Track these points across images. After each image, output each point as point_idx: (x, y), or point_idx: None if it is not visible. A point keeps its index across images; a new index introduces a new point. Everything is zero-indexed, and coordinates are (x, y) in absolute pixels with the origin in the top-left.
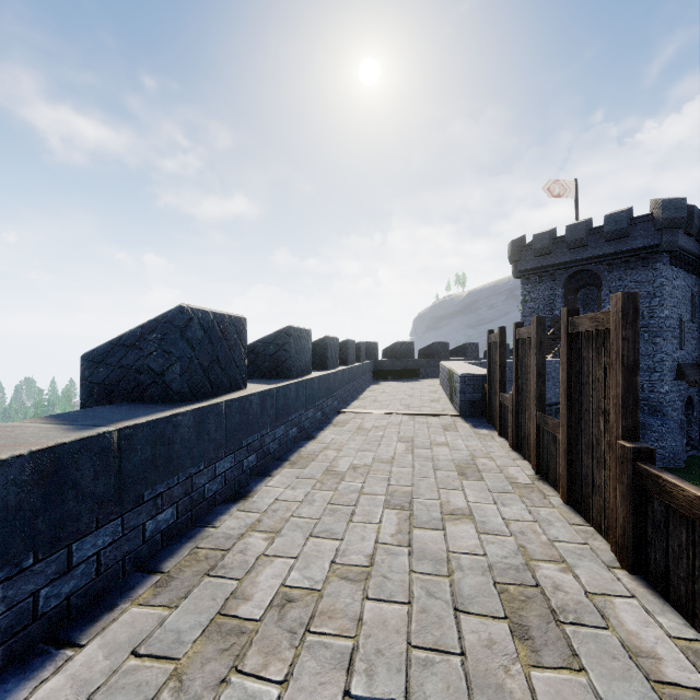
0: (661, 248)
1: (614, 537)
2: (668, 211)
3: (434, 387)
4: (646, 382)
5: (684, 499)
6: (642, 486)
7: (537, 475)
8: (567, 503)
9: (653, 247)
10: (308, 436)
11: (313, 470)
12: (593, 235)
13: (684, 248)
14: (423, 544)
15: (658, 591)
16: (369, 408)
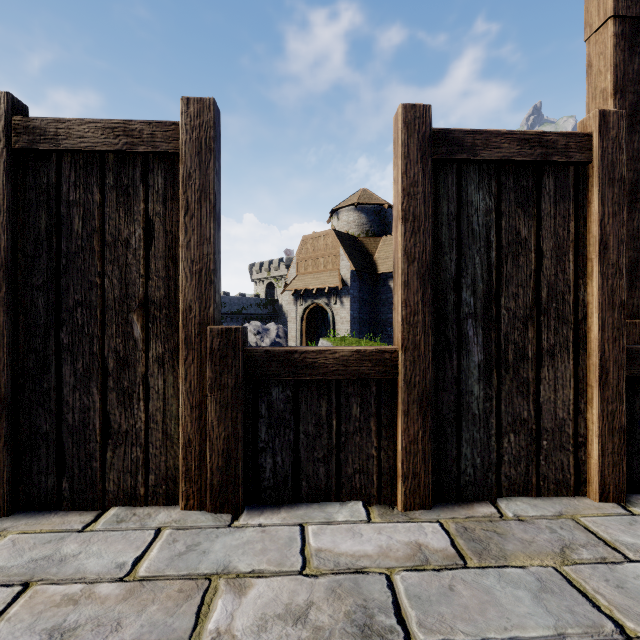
0: None
1: (195, 484)
2: None
3: None
4: None
5: (336, 362)
6: (260, 376)
7: None
8: (8, 512)
9: None
10: None
11: None
12: None
13: None
14: None
15: (281, 501)
16: None
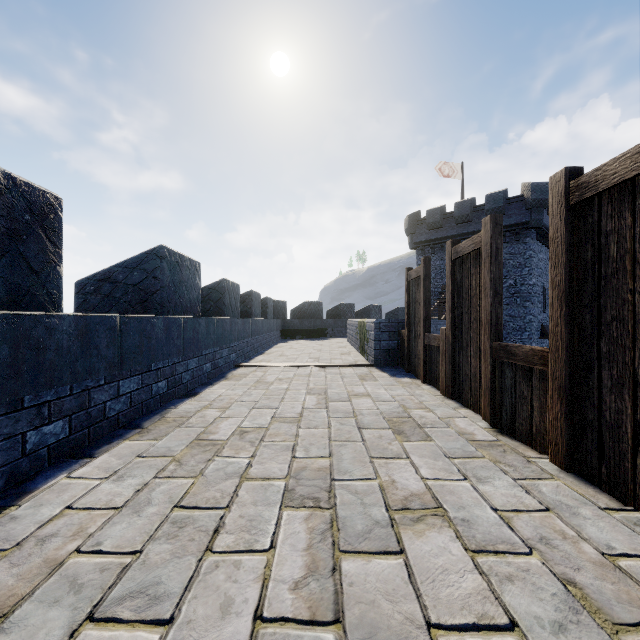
0: (530, 225)
1: None
2: (536, 193)
3: (343, 344)
4: (519, 340)
5: None
6: None
7: (492, 427)
8: (566, 468)
9: (524, 224)
10: (189, 393)
11: (173, 441)
12: (476, 212)
13: (546, 227)
14: (368, 603)
15: None
16: (274, 362)
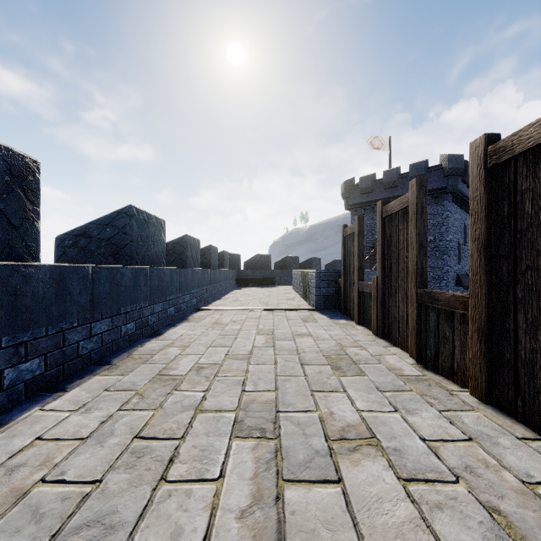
0: (447, 190)
1: None
2: (452, 163)
3: (288, 290)
4: (437, 287)
5: None
6: None
7: (418, 363)
8: (484, 401)
9: (442, 189)
10: (154, 333)
11: (138, 376)
12: (402, 179)
13: (461, 191)
14: (308, 531)
15: None
16: (229, 306)
